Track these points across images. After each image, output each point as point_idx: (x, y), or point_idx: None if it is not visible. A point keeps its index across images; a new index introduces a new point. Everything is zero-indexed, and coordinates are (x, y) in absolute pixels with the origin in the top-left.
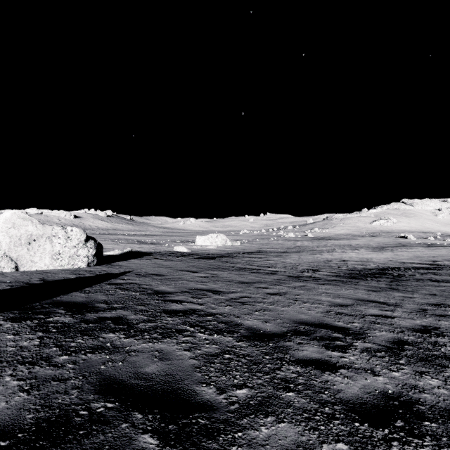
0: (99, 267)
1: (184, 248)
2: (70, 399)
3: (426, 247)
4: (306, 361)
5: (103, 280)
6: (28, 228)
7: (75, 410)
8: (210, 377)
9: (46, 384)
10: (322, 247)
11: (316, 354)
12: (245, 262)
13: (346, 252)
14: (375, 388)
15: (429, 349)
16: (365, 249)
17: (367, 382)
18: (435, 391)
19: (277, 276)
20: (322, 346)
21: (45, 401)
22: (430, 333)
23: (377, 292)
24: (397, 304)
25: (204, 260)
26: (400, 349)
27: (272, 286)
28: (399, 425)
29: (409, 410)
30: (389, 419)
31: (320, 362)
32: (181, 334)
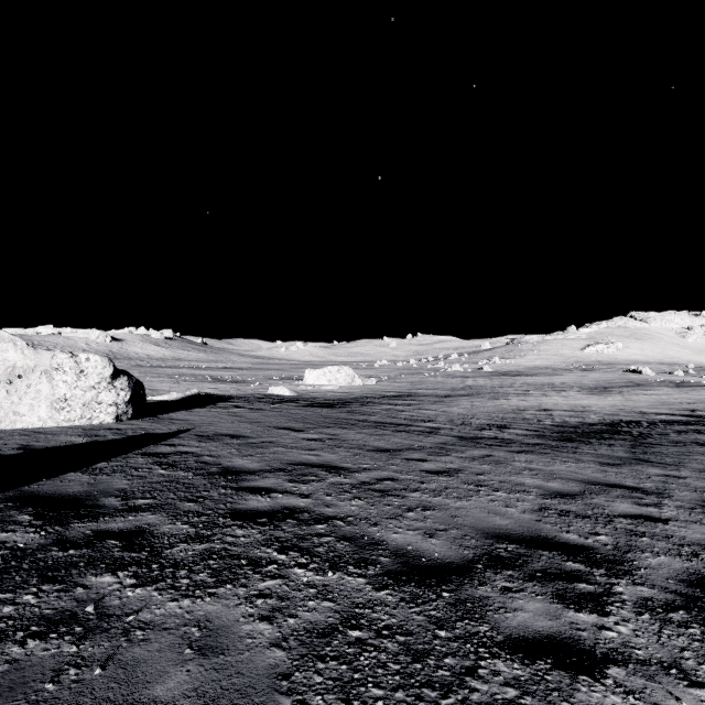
0: (136, 422)
1: (285, 389)
2: None
3: (674, 387)
4: (528, 644)
5: (135, 448)
6: (8, 355)
7: None
8: None
9: None
10: (507, 387)
11: (544, 621)
12: (384, 413)
13: (548, 395)
14: None
15: None
16: (578, 390)
17: None
18: None
19: (440, 438)
20: (552, 598)
21: None
22: None
23: (616, 468)
24: (660, 490)
25: (318, 409)
26: None
27: (433, 457)
28: None
29: None
30: None
31: (559, 645)
32: (259, 571)
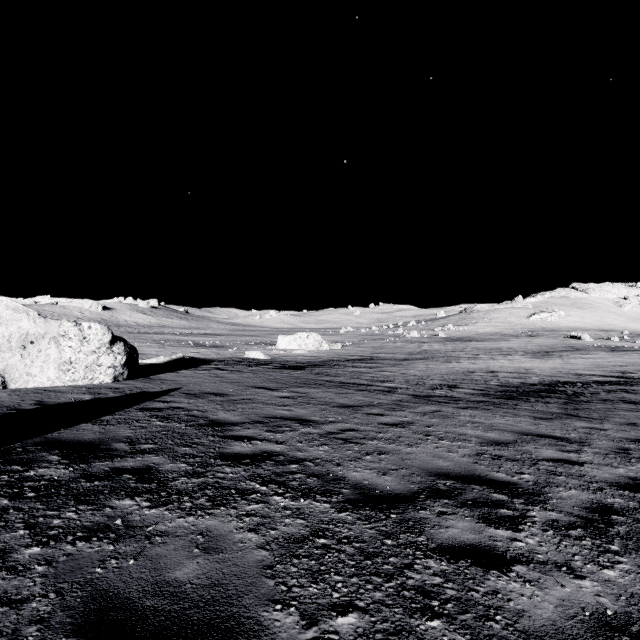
0: (131, 382)
1: (260, 353)
2: None
3: (609, 351)
4: (455, 550)
5: (133, 404)
6: (22, 324)
7: None
8: (290, 589)
9: None
10: (459, 351)
11: (469, 535)
12: (348, 374)
13: (495, 358)
14: (582, 605)
15: None
16: (522, 354)
17: (565, 591)
18: None
19: (396, 396)
20: (478, 519)
21: None
22: None
23: (548, 421)
24: (582, 440)
25: (289, 371)
26: (606, 523)
27: (390, 412)
28: None
29: None
30: None
31: (478, 551)
32: (245, 498)
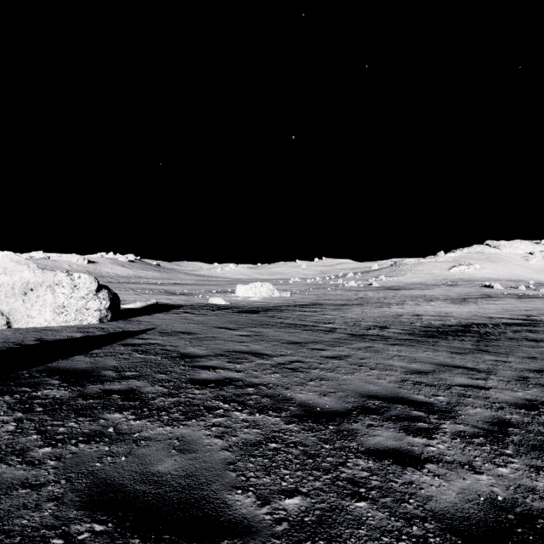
0: (114, 323)
1: (221, 300)
2: (41, 517)
3: (517, 298)
4: (380, 452)
5: (117, 340)
6: (23, 274)
7: (45, 538)
8: (248, 479)
9: (10, 493)
10: (390, 298)
11: (392, 441)
12: (296, 317)
13: (420, 304)
14: (479, 493)
15: (541, 433)
16: (443, 301)
17: (466, 483)
18: None
19: (336, 335)
20: (400, 430)
21: (2, 523)
22: (539, 410)
23: (462, 355)
24: (490, 370)
25: (246, 314)
26: (503, 433)
27: (330, 347)
28: None
29: (531, 528)
30: None
31: (399, 453)
32: (212, 413)
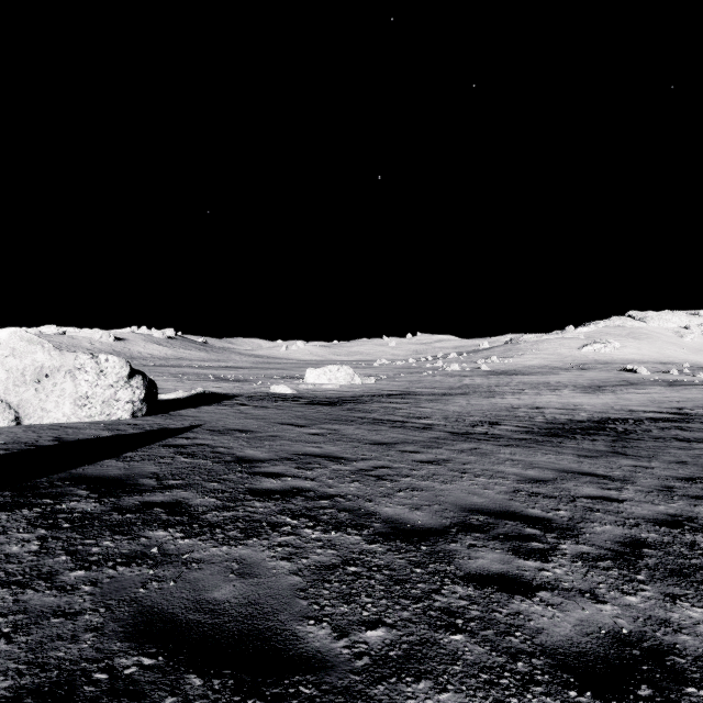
0: (151, 418)
1: (287, 388)
2: (80, 650)
3: (667, 386)
4: (482, 578)
5: (155, 440)
6: (36, 356)
7: (86, 672)
8: (322, 608)
9: (41, 622)
10: (503, 386)
11: (498, 565)
12: (382, 410)
13: (542, 394)
14: (600, 625)
15: (683, 555)
16: (572, 389)
17: (585, 614)
18: (700, 629)
19: (433, 433)
20: (508, 551)
21: (35, 655)
22: (683, 527)
23: (592, 459)
24: (626, 478)
25: (319, 407)
26: (636, 556)
27: (425, 449)
28: (644, 693)
29: (659, 665)
30: (626, 683)
31: (505, 579)
32: (277, 530)
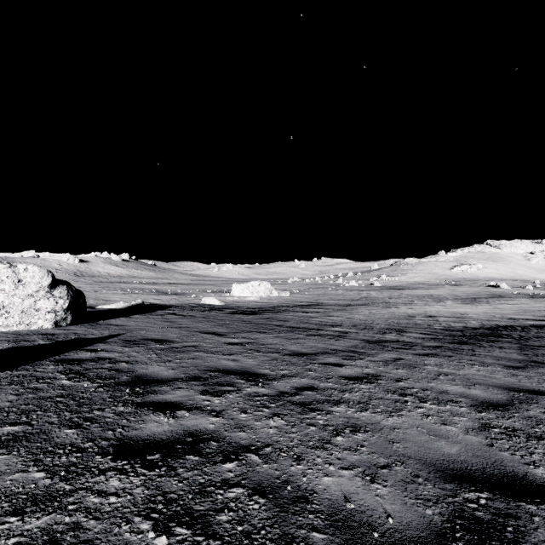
0: (74, 328)
1: (215, 300)
2: None
3: (530, 298)
4: None
5: (53, 354)
6: None
7: None
8: None
9: None
10: (396, 298)
11: None
12: (297, 319)
13: (430, 304)
14: None
15: None
16: (453, 300)
17: None
18: None
19: (349, 341)
20: None
21: None
22: None
23: (523, 371)
24: None
25: (241, 316)
26: None
27: (348, 361)
28: None
29: None
30: None
31: None
32: None
